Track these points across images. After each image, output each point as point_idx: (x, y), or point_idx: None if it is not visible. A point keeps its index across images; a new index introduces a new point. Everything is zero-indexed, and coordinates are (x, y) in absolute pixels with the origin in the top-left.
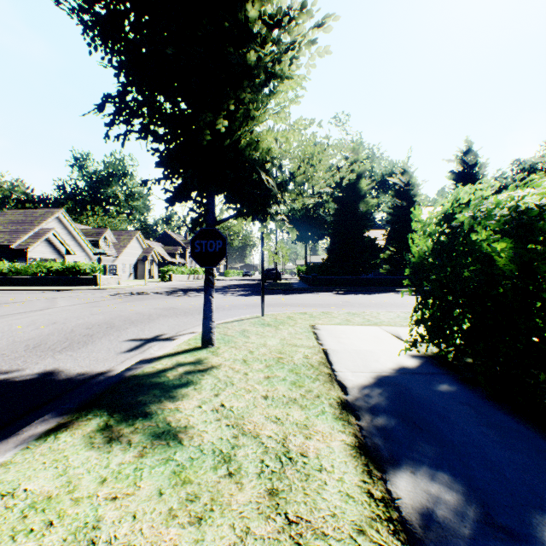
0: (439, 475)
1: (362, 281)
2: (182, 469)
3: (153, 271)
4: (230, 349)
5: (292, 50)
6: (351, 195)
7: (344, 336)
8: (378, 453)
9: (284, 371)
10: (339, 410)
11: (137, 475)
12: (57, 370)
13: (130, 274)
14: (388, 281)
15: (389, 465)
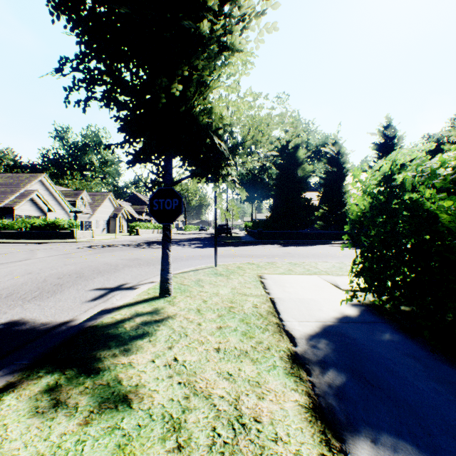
0: (402, 445)
1: (299, 234)
2: (127, 441)
3: (123, 226)
4: (186, 298)
5: (242, 22)
6: (290, 162)
7: (288, 285)
8: (334, 416)
9: (235, 321)
10: (290, 364)
11: (78, 450)
12: (23, 320)
13: (103, 229)
14: (322, 234)
15: (347, 432)
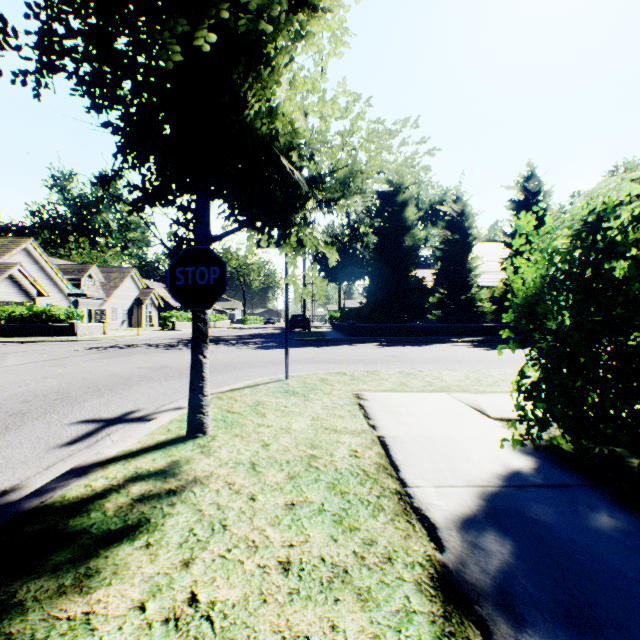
0: None
1: (408, 329)
2: None
3: (152, 318)
4: (233, 440)
5: None
6: (394, 226)
7: (404, 411)
8: None
9: (320, 489)
10: (442, 606)
11: None
12: None
13: (122, 321)
14: (439, 329)
15: None
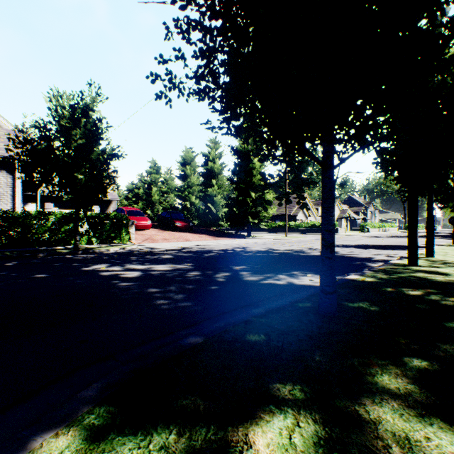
0: None
1: None
2: None
3: (346, 226)
4: None
5: None
6: None
7: None
8: None
9: None
10: None
11: None
12: None
13: None
14: None
15: None
